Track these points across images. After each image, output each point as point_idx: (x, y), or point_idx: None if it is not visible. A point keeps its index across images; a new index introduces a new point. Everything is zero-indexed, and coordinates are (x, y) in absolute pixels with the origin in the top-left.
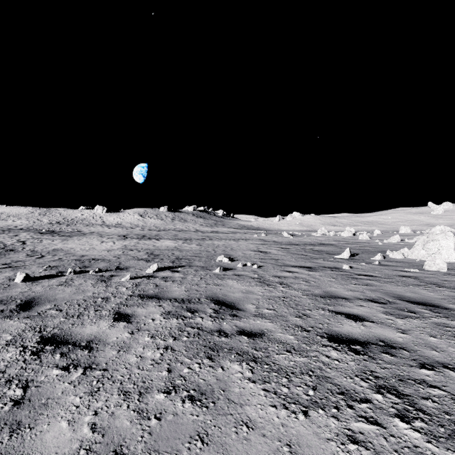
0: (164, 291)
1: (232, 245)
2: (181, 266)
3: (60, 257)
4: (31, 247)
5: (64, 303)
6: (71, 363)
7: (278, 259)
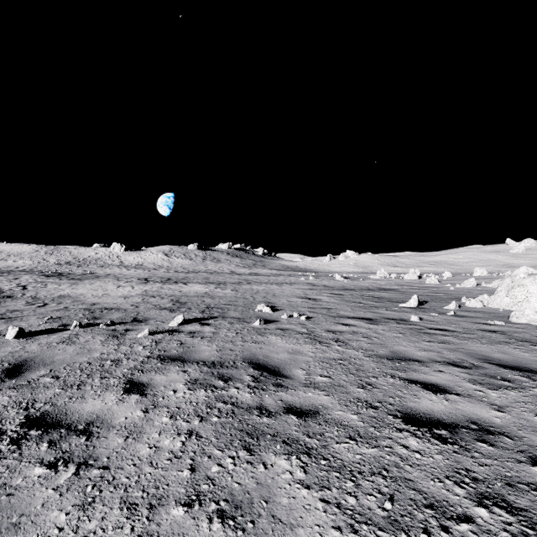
0: (190, 350)
1: (275, 291)
2: (213, 317)
3: (66, 306)
4: (33, 293)
5: (63, 367)
6: (61, 457)
7: (330, 308)
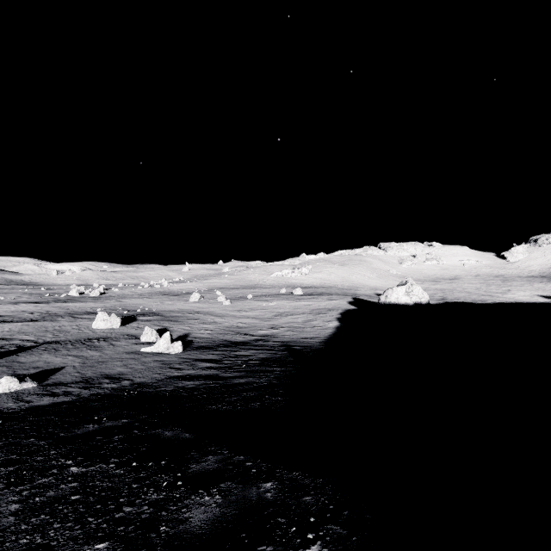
0: None
1: (4, 295)
2: None
3: None
4: None
5: None
6: None
7: (23, 297)
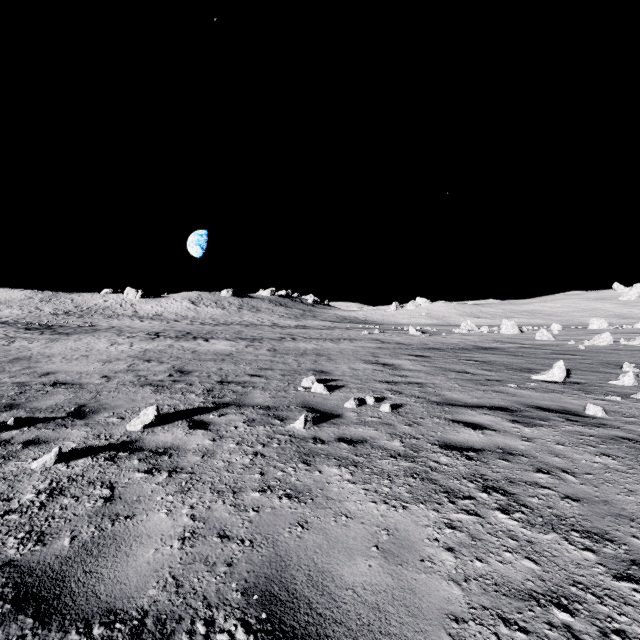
0: (110, 537)
1: (330, 350)
2: (221, 405)
3: None
4: None
5: None
6: None
7: (423, 382)
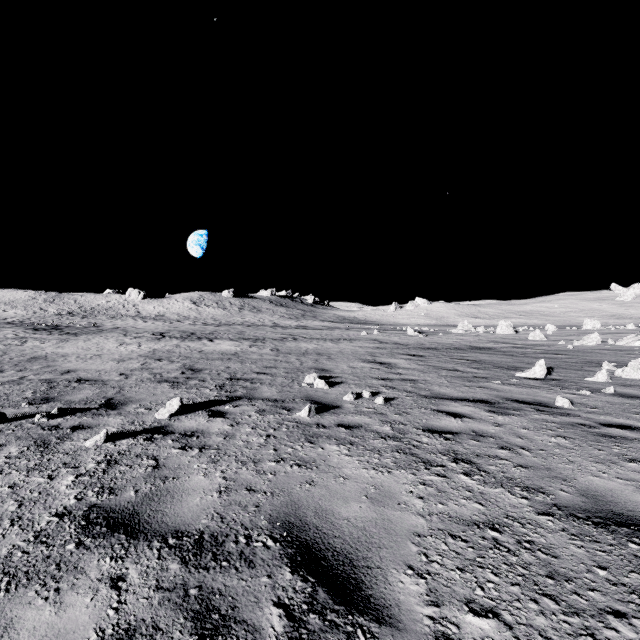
0: (164, 490)
1: (330, 350)
2: (234, 398)
3: (24, 375)
4: None
5: None
6: None
7: (416, 379)
